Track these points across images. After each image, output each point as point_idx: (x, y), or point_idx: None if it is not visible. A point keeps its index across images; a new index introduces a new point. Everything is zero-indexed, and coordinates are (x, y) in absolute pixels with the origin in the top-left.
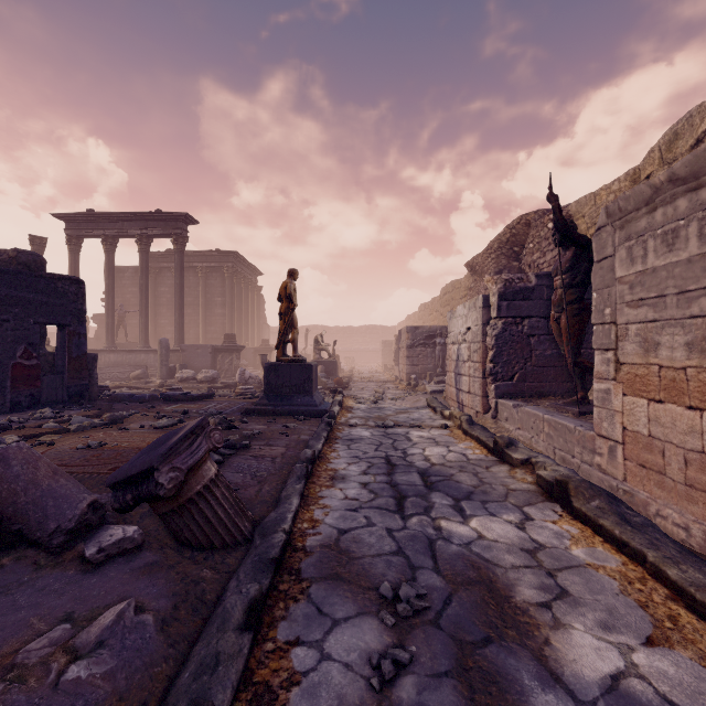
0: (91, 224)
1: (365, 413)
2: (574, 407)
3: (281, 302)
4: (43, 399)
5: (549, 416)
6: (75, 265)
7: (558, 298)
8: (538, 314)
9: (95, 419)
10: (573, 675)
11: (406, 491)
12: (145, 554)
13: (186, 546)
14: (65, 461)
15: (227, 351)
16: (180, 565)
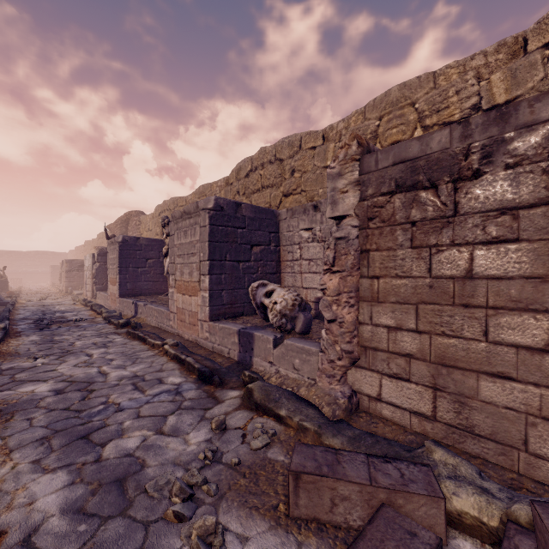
0: None
1: (33, 304)
2: None
3: None
4: None
5: (104, 293)
6: None
7: None
8: None
9: None
10: (69, 319)
11: (47, 313)
12: None
13: None
14: None
15: None
16: None
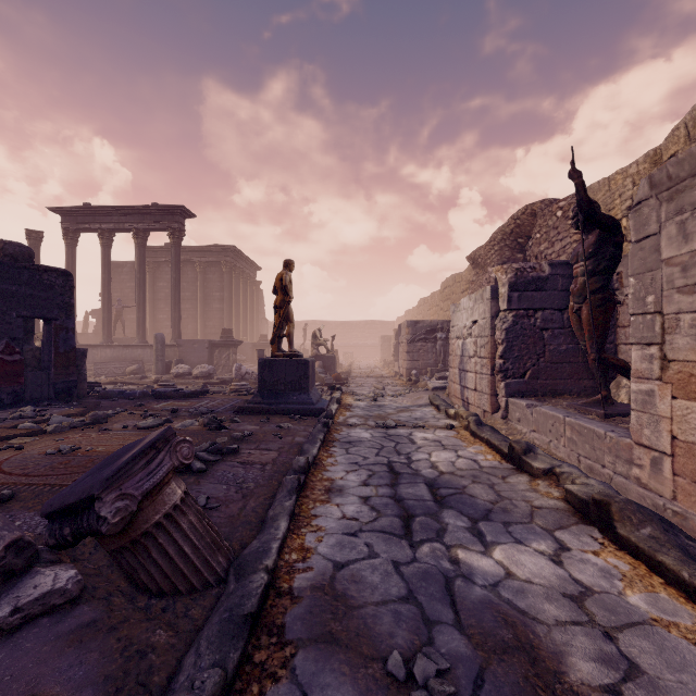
0: (87, 218)
1: (365, 411)
2: (597, 408)
3: (277, 295)
4: (27, 397)
5: (572, 419)
6: (72, 259)
7: (579, 287)
8: (552, 306)
9: (77, 419)
10: None
11: (413, 508)
12: (81, 609)
13: (143, 590)
14: (28, 470)
15: (224, 346)
16: (126, 624)
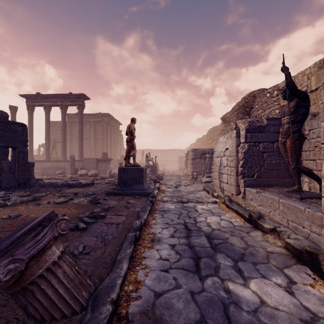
0: (38, 100)
1: (171, 193)
2: (295, 194)
3: (127, 135)
4: (3, 186)
5: (283, 200)
6: (31, 119)
7: (285, 130)
8: (268, 140)
9: (25, 198)
10: None
11: (200, 252)
12: None
13: (32, 317)
14: None
15: (104, 161)
16: None
